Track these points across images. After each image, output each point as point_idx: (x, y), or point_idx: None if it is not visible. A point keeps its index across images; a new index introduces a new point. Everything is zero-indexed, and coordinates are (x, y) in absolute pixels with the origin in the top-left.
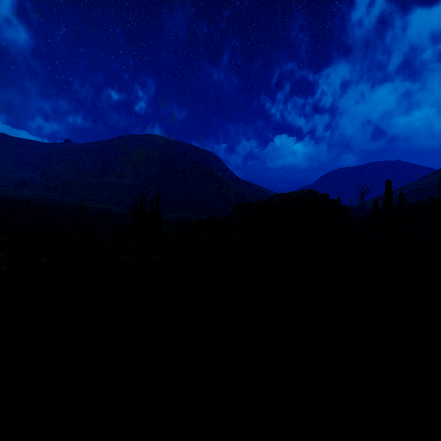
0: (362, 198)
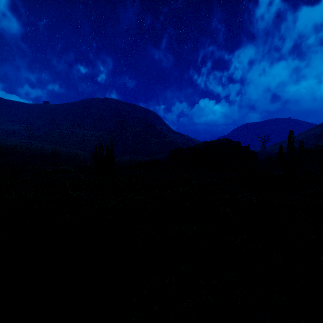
0: (264, 145)
